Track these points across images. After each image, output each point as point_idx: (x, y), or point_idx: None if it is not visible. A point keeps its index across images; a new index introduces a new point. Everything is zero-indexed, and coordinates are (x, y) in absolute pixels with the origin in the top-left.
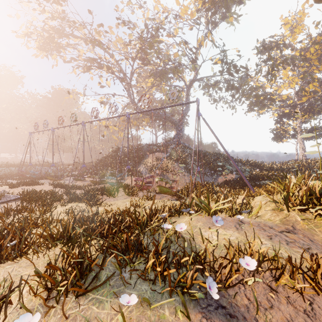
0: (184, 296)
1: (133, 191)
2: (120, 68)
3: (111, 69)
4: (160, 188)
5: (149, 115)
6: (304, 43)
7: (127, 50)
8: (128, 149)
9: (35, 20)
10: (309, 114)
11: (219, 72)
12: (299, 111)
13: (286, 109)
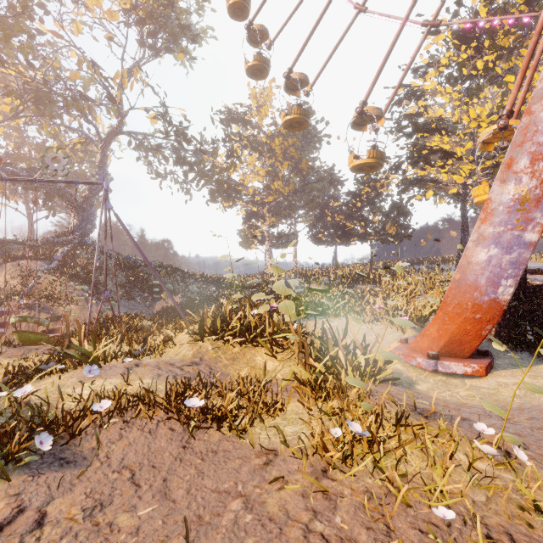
0: (8, 467)
1: None
2: None
3: None
4: (20, 336)
5: None
6: (269, 130)
7: None
8: None
9: None
10: (276, 217)
11: (160, 133)
12: (267, 212)
13: (255, 206)
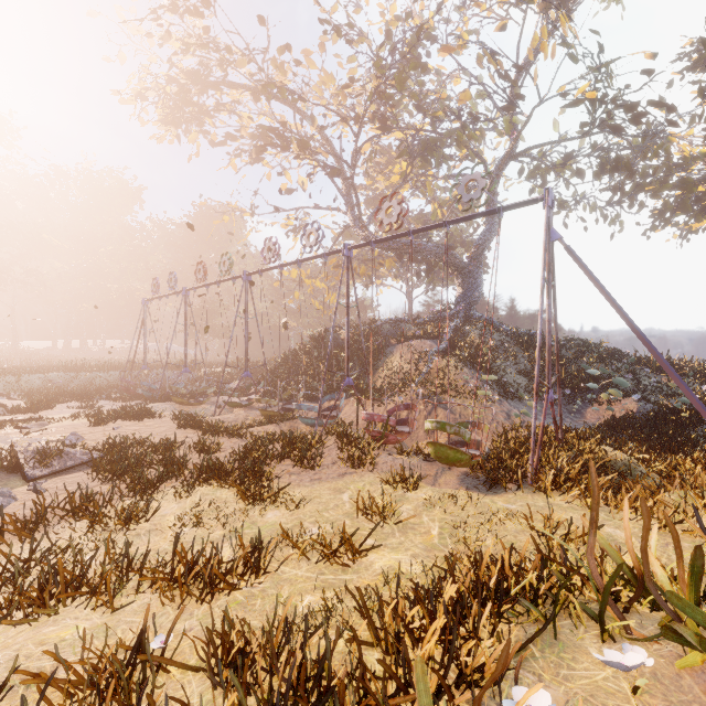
0: None
1: (362, 454)
2: (329, 147)
3: (310, 147)
4: (437, 451)
5: (396, 251)
6: None
7: (344, 101)
8: (347, 336)
9: (154, 62)
10: None
11: (580, 127)
12: None
13: None
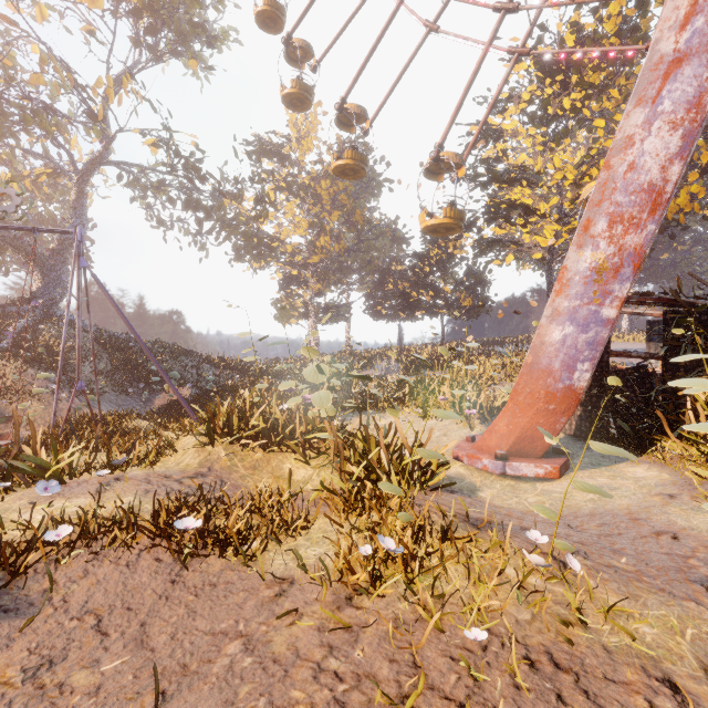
0: None
1: None
2: None
3: None
4: None
5: None
6: (313, 169)
7: None
8: None
9: None
10: (323, 283)
11: (163, 165)
12: (311, 276)
13: (295, 268)
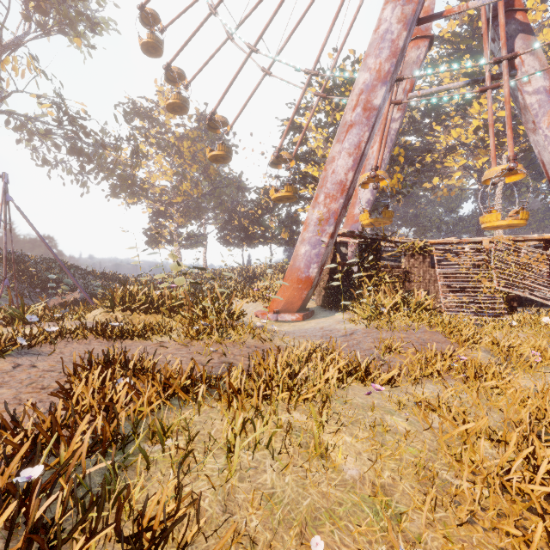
0: None
1: None
2: None
3: None
4: None
5: None
6: (177, 132)
7: None
8: None
9: None
10: (185, 218)
11: (53, 120)
12: (176, 212)
13: (162, 205)
